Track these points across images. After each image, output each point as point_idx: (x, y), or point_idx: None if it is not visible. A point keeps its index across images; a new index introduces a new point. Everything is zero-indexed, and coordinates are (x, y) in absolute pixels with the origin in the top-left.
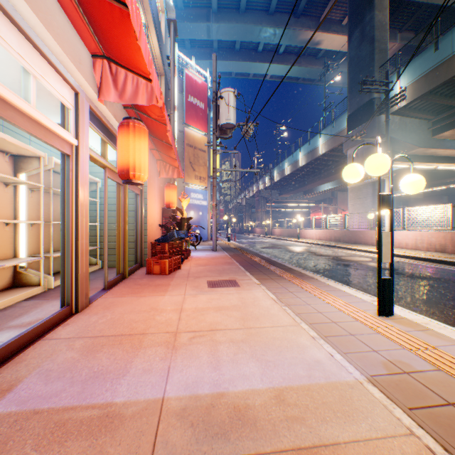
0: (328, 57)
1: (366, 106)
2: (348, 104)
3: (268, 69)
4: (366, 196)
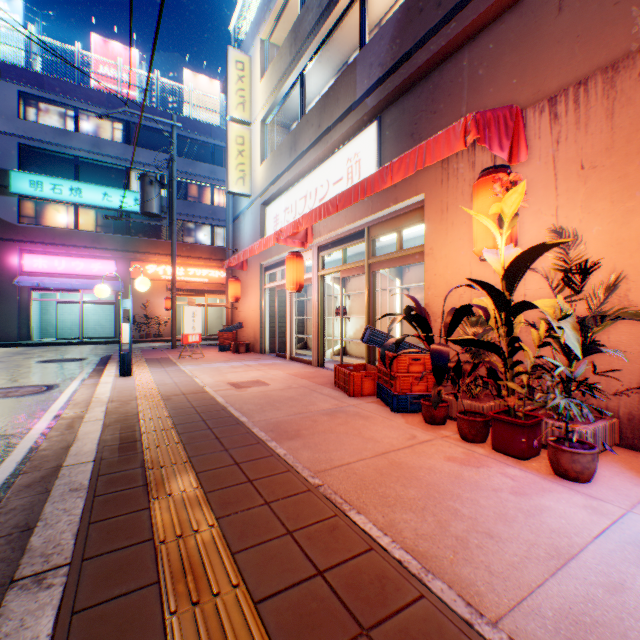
0: None
1: None
2: None
3: None
4: None
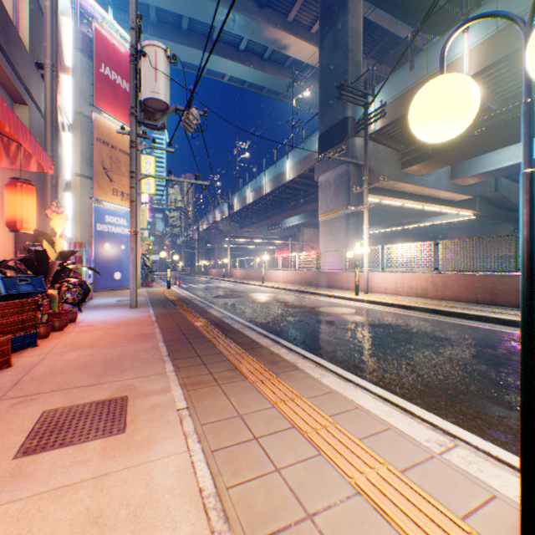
0: (296, 69)
1: (340, 126)
2: (319, 122)
3: (218, 4)
4: (340, 231)
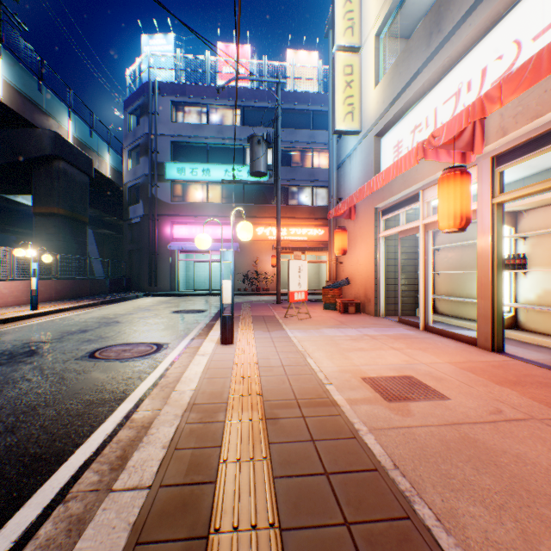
0: None
1: None
2: None
3: None
4: None
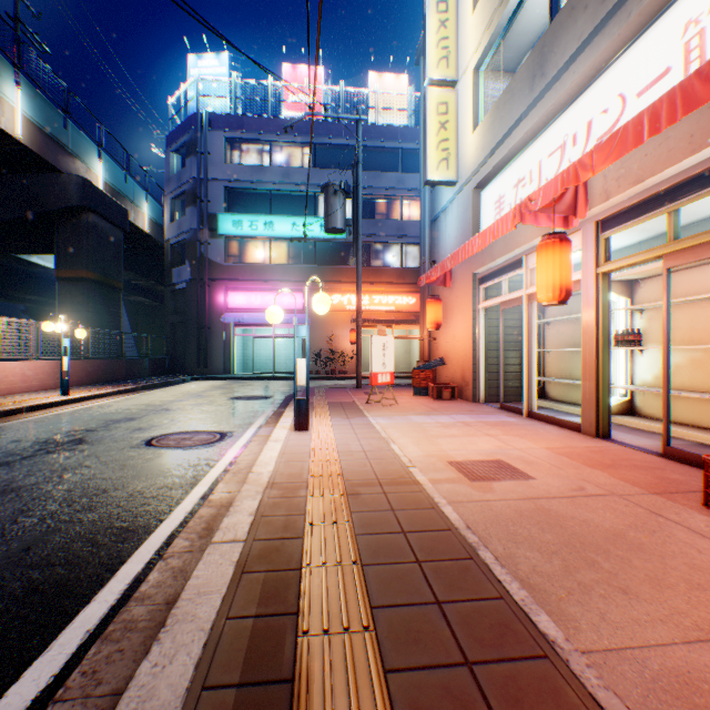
0: None
1: None
2: None
3: None
4: None
